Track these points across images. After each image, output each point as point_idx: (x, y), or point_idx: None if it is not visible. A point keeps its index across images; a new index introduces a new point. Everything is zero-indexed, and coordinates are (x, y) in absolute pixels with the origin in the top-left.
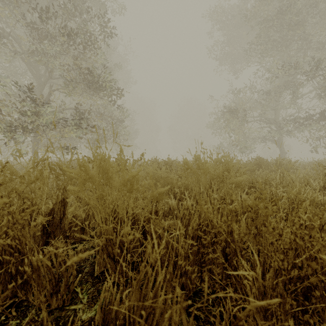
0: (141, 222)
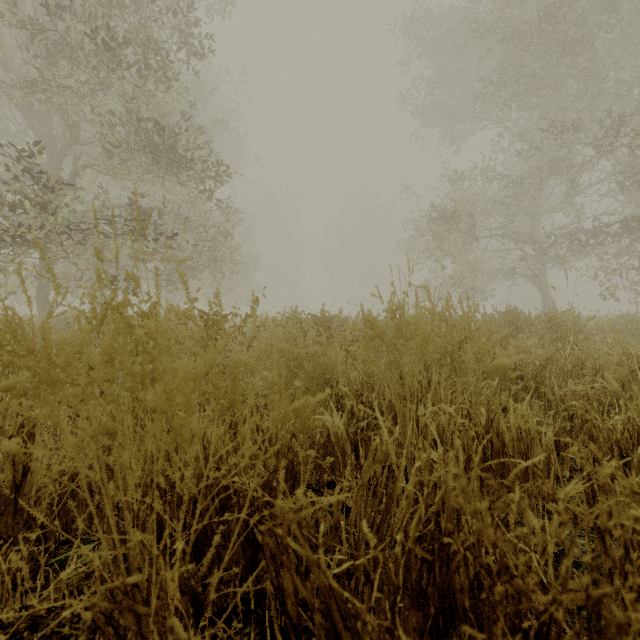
0: (242, 516)
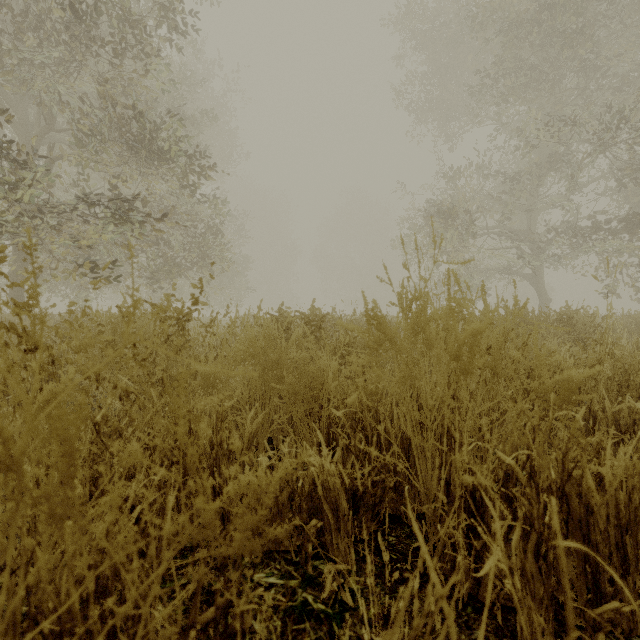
0: None
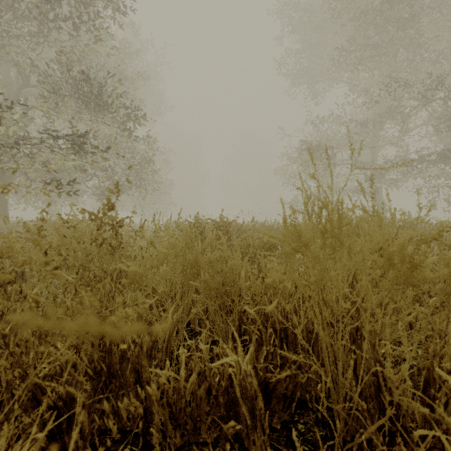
0: None
